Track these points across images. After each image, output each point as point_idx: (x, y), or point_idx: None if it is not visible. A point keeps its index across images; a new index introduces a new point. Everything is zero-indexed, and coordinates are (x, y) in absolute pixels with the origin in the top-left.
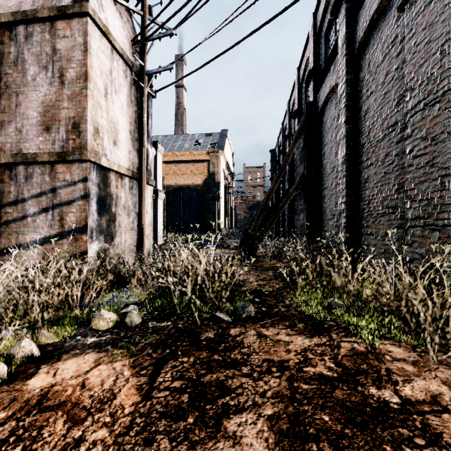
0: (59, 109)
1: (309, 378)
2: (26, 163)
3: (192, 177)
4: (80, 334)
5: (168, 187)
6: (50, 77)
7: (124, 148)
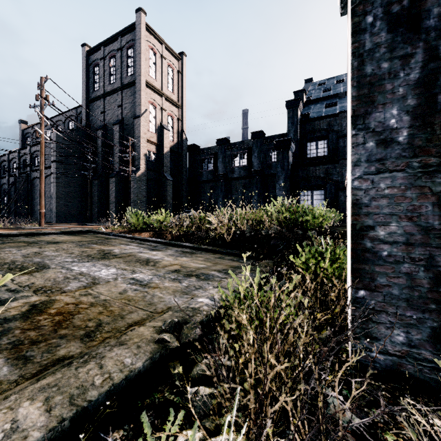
0: None
1: None
2: None
3: None
4: None
5: None
6: None
7: None
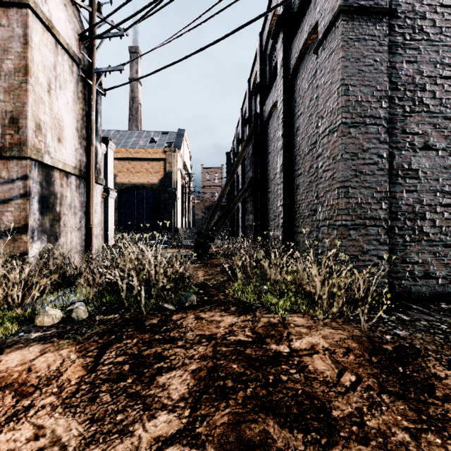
0: None
1: (230, 343)
2: None
3: (147, 175)
4: (23, 331)
5: (121, 185)
6: None
7: (70, 145)
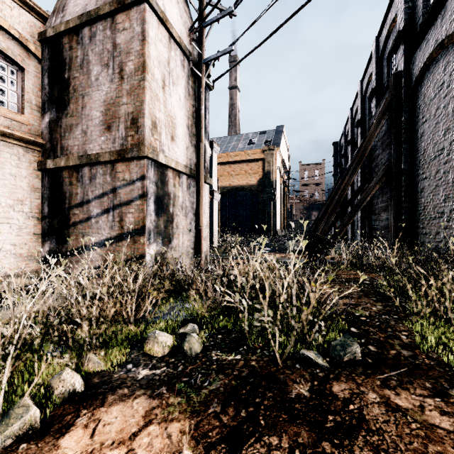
0: (119, 106)
1: None
2: (90, 164)
3: (246, 177)
4: (132, 360)
5: (222, 189)
6: (111, 74)
7: (181, 144)
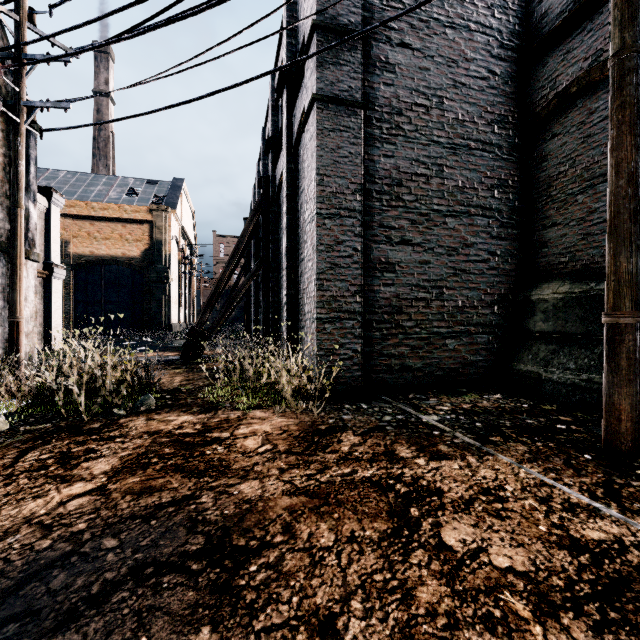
0: None
1: (173, 435)
2: None
3: (122, 244)
4: None
5: (78, 258)
6: None
7: None
